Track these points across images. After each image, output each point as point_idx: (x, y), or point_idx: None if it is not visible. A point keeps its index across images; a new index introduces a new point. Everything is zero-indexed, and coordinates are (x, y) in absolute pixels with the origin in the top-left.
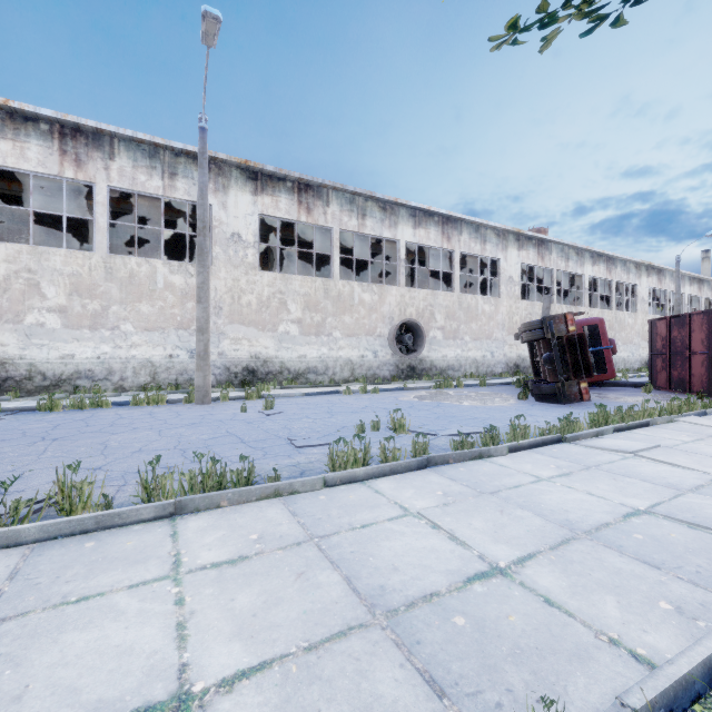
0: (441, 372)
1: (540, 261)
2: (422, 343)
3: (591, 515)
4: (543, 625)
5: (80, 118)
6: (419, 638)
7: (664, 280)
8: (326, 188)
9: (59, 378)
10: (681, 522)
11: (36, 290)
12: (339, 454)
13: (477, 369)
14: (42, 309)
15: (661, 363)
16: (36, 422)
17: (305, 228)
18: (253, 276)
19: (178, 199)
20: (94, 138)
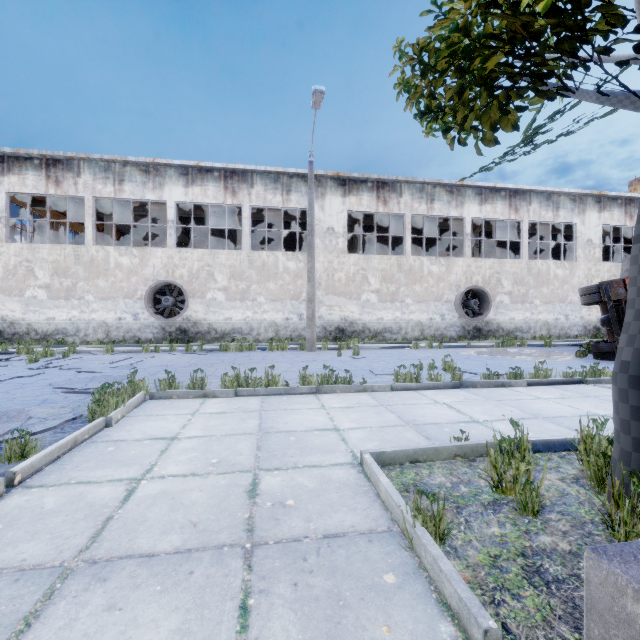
0: (508, 333)
1: (627, 221)
2: (487, 307)
3: (557, 413)
4: (486, 434)
5: (235, 165)
6: (426, 430)
7: None
8: (399, 182)
9: (224, 333)
10: None
11: (212, 277)
12: (401, 374)
13: (549, 332)
14: (215, 289)
15: None
16: (223, 356)
17: (382, 216)
18: (342, 258)
19: (292, 208)
20: (242, 176)
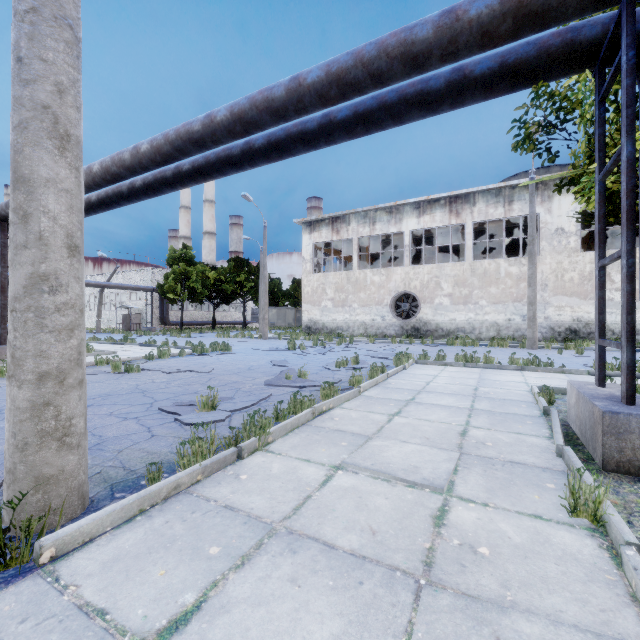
0: None
1: None
2: None
3: None
4: None
5: (459, 191)
6: None
7: None
8: None
9: (448, 331)
10: None
11: (438, 286)
12: None
13: None
14: (441, 296)
15: None
16: (450, 348)
17: None
18: (574, 257)
19: (514, 216)
20: (465, 198)
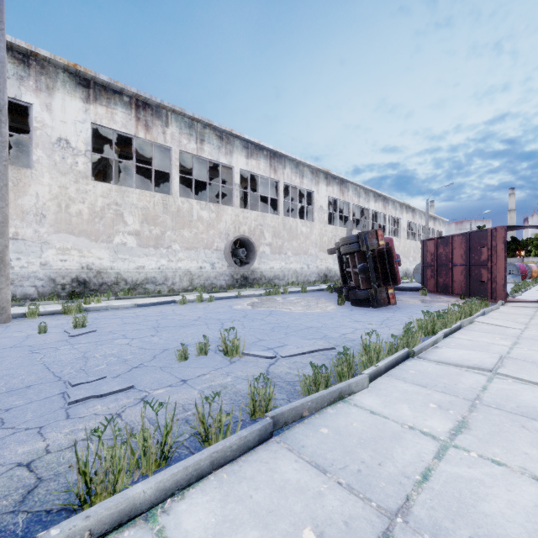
0: (269, 281)
1: (341, 196)
2: (253, 256)
3: None
4: None
5: None
6: None
7: (416, 217)
8: (165, 109)
9: None
10: None
11: None
12: (105, 453)
13: (297, 278)
14: None
15: (430, 272)
16: None
17: (146, 147)
18: (84, 185)
19: None
20: None
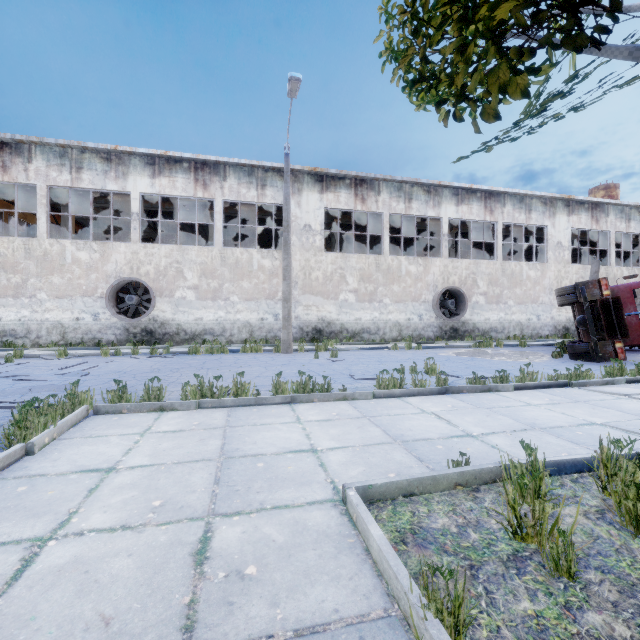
0: (483, 333)
1: (593, 225)
2: (464, 307)
3: (553, 422)
4: (484, 452)
5: (206, 156)
6: (417, 449)
7: None
8: (377, 180)
9: (194, 334)
10: (622, 430)
11: (181, 275)
12: (383, 380)
13: (522, 332)
14: (185, 287)
15: None
16: (191, 360)
17: (360, 214)
18: (319, 257)
19: (267, 203)
20: (214, 168)
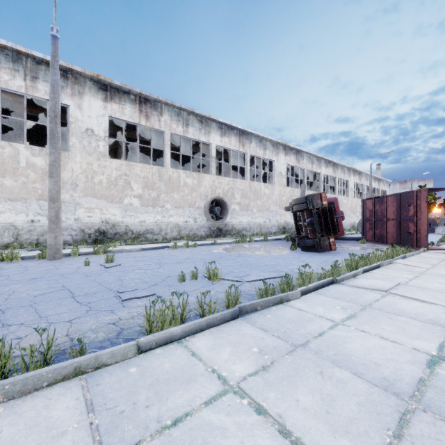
0: (238, 232)
1: (297, 163)
2: (226, 213)
3: (401, 368)
4: None
5: None
6: None
7: (362, 179)
8: (160, 103)
9: None
10: None
11: None
12: (157, 313)
13: (261, 230)
14: None
15: (369, 225)
16: None
17: (145, 131)
18: (103, 162)
19: (39, 98)
20: None
